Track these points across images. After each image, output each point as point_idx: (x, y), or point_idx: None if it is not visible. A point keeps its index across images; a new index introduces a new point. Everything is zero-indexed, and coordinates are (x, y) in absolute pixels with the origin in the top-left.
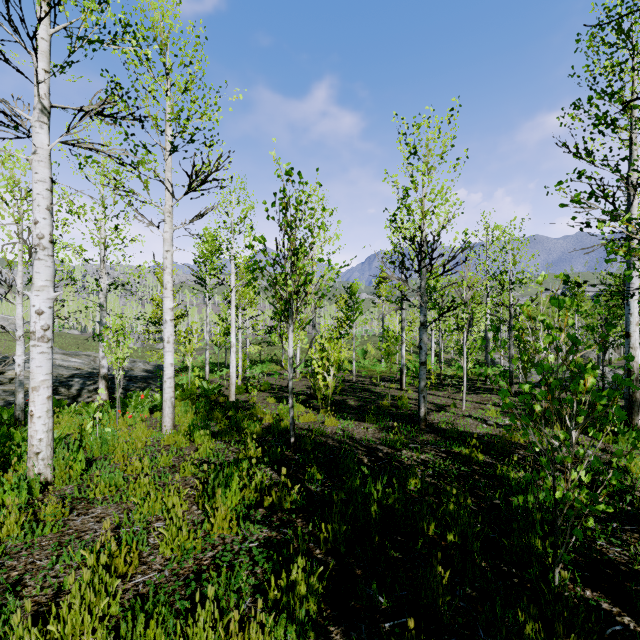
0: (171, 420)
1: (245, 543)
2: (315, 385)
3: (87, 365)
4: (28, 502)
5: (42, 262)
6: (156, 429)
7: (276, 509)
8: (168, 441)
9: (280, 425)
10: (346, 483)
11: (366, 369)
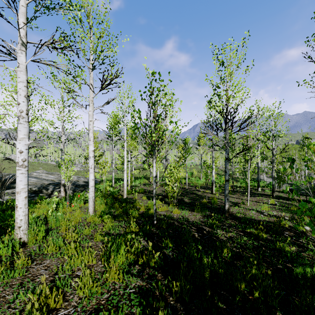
0: (92, 208)
1: (126, 290)
2: (167, 191)
3: (57, 179)
4: (12, 254)
5: (22, 125)
6: (85, 212)
7: (145, 267)
8: (90, 220)
9: (148, 213)
10: (186, 251)
11: (192, 182)
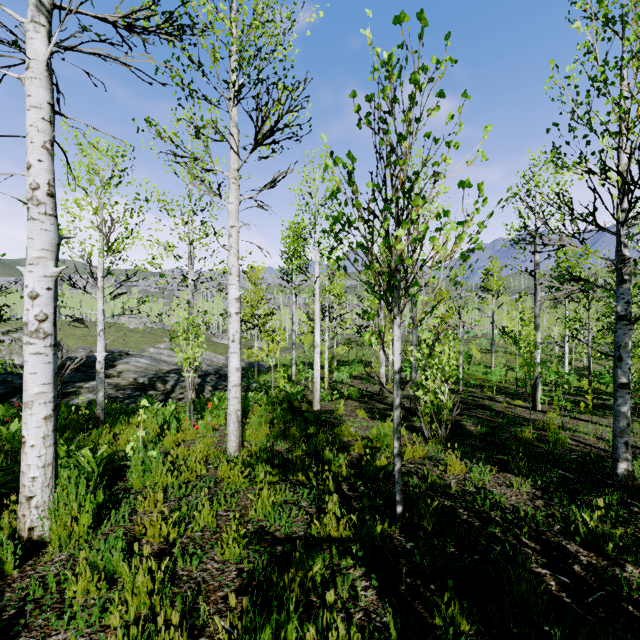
0: (236, 439)
1: None
2: (421, 403)
3: None
4: None
5: (36, 223)
6: (223, 446)
7: None
8: (225, 473)
9: (375, 466)
10: None
11: (471, 376)
